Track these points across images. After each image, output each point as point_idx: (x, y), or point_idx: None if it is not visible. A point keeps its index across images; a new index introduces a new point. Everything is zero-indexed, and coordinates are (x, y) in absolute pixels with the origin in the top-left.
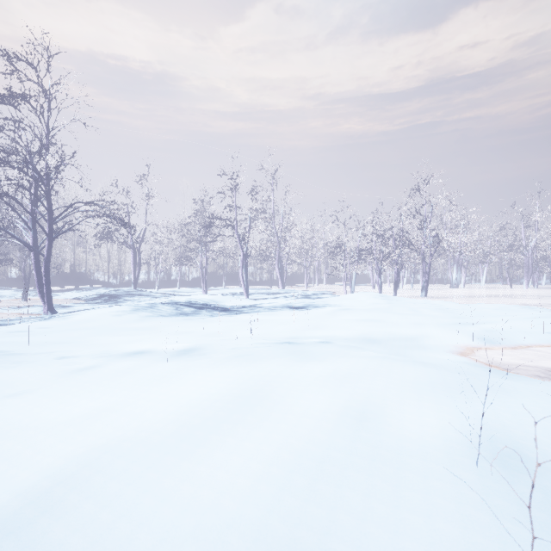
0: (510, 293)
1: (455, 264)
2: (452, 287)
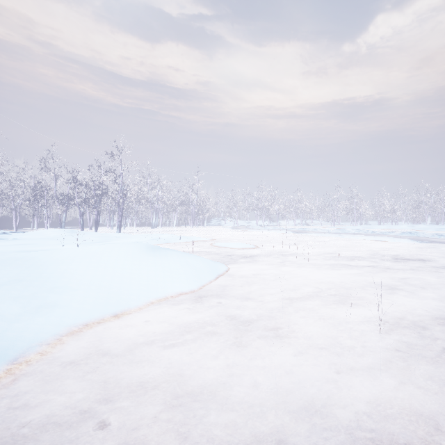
0: (179, 229)
1: (155, 212)
2: (153, 228)
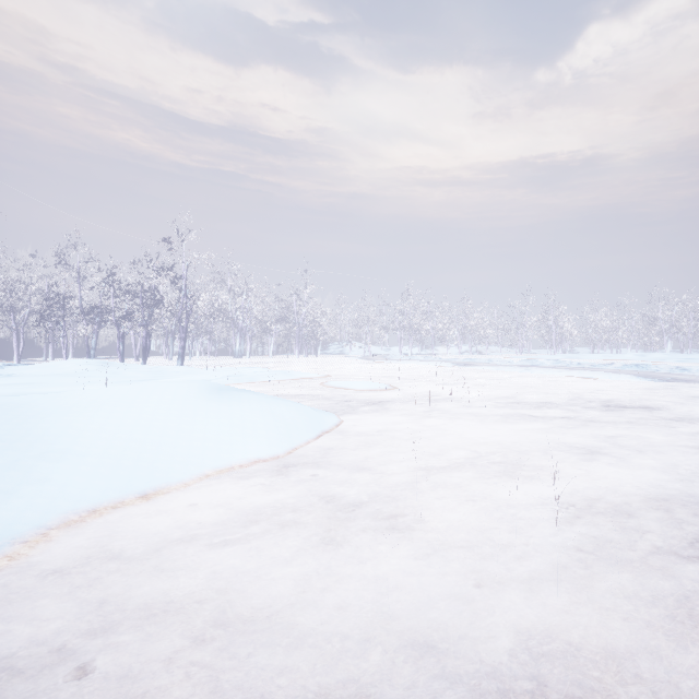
0: (277, 360)
1: (239, 333)
2: (236, 358)
